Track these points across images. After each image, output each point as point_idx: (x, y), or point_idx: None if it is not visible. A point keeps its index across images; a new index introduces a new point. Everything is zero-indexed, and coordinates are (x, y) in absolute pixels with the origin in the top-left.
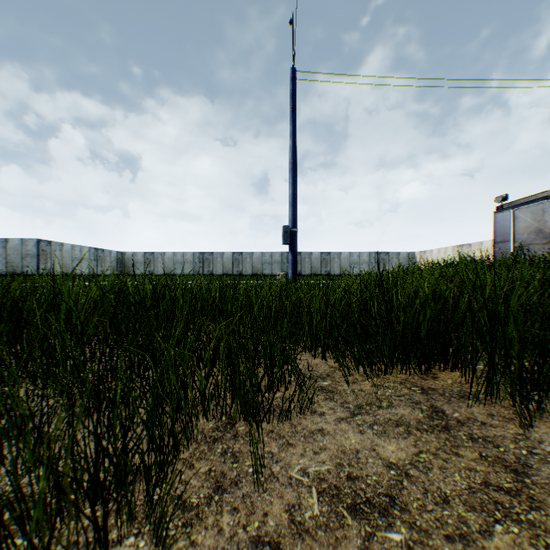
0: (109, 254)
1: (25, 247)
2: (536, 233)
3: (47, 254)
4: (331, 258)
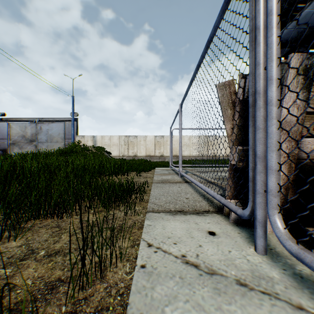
0: None
1: None
2: (23, 137)
3: None
4: None
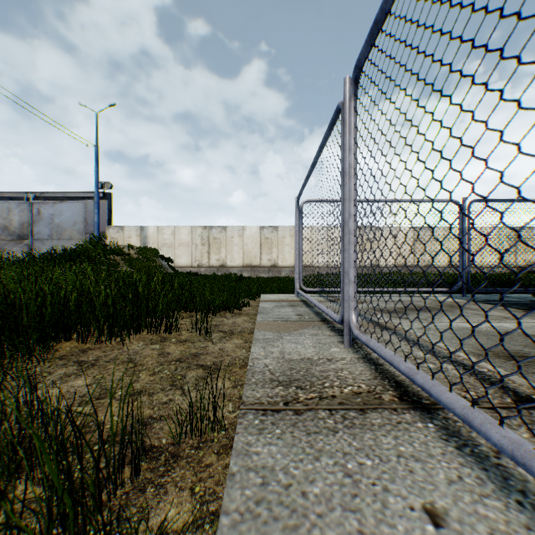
0: None
1: None
2: (5, 229)
3: None
4: None
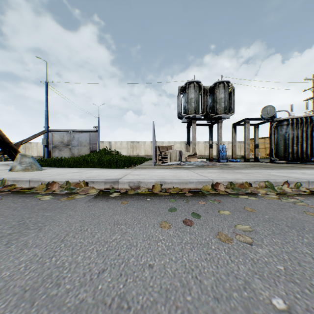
0: None
1: None
2: (62, 142)
3: None
4: None
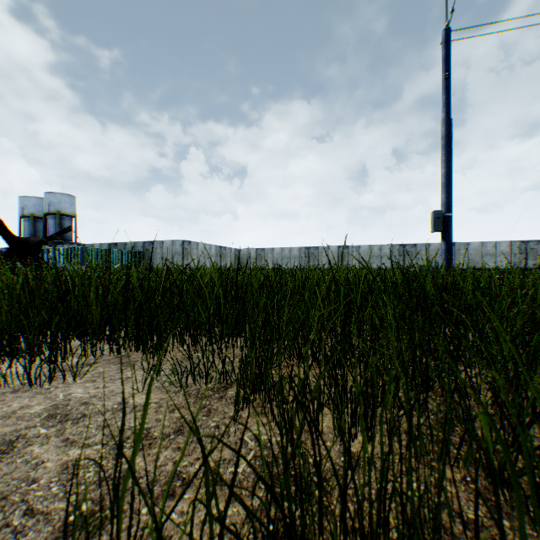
0: (229, 251)
1: (173, 246)
2: None
3: (188, 252)
4: (454, 249)
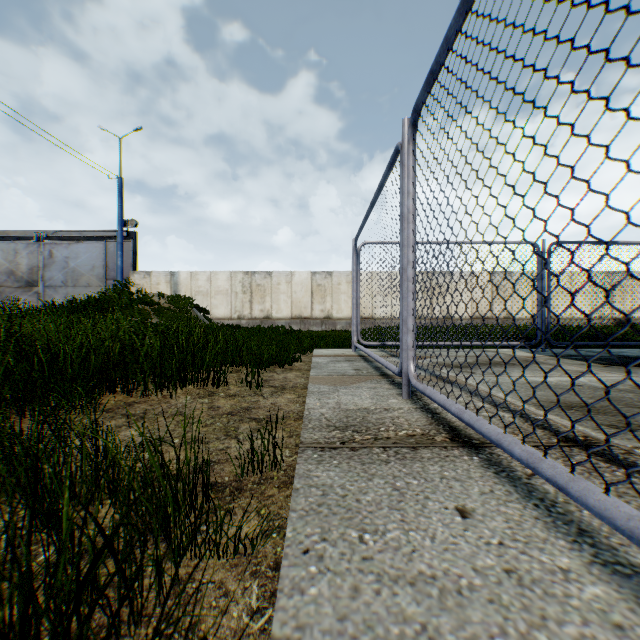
0: None
1: None
2: (11, 275)
3: None
4: None
